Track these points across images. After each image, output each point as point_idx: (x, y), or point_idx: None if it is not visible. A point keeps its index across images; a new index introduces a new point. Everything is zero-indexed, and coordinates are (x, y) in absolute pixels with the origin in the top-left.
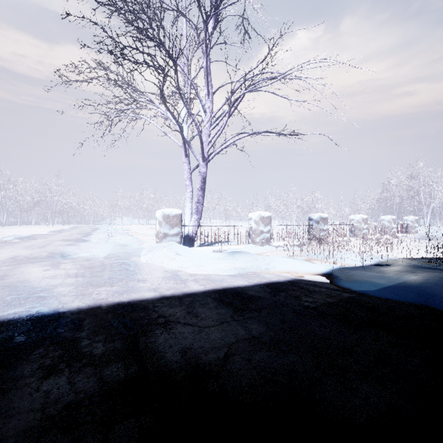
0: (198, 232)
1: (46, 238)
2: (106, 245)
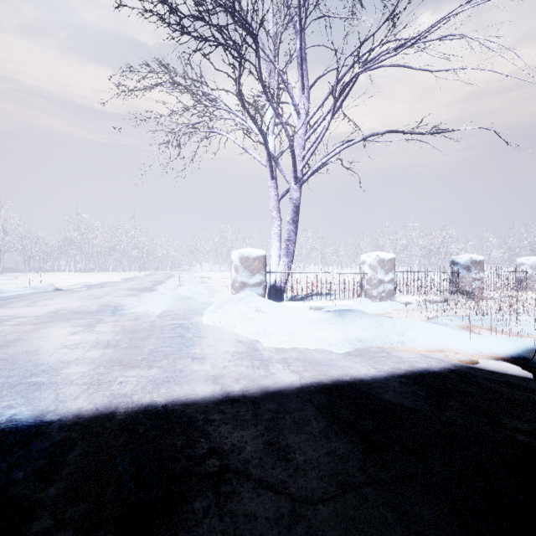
0: (288, 281)
1: (114, 286)
2: (165, 297)
